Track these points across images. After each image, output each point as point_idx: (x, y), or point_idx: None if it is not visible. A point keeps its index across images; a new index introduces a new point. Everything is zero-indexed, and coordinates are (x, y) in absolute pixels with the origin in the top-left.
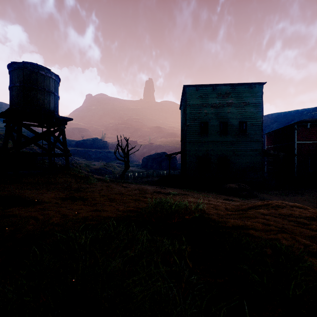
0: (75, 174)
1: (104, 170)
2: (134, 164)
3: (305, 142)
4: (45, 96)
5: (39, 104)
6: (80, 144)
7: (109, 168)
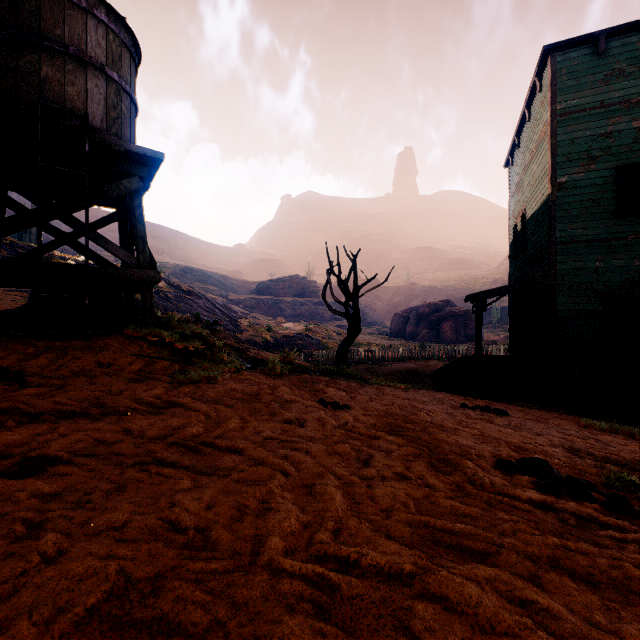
0: (164, 342)
1: (304, 340)
2: (373, 330)
3: None
4: (70, 75)
5: (46, 100)
6: (265, 288)
7: (315, 335)
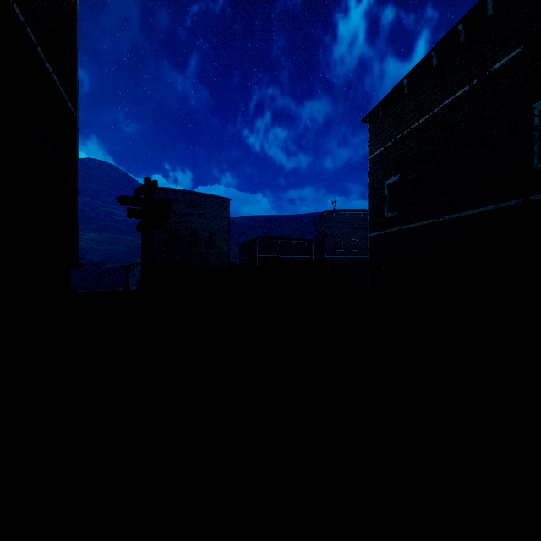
0: None
1: None
2: None
3: (264, 256)
4: None
5: None
6: None
7: None
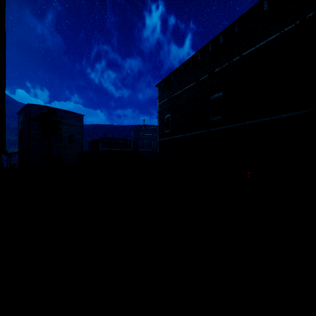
0: None
1: None
2: None
3: (104, 149)
4: None
5: None
6: None
7: None
